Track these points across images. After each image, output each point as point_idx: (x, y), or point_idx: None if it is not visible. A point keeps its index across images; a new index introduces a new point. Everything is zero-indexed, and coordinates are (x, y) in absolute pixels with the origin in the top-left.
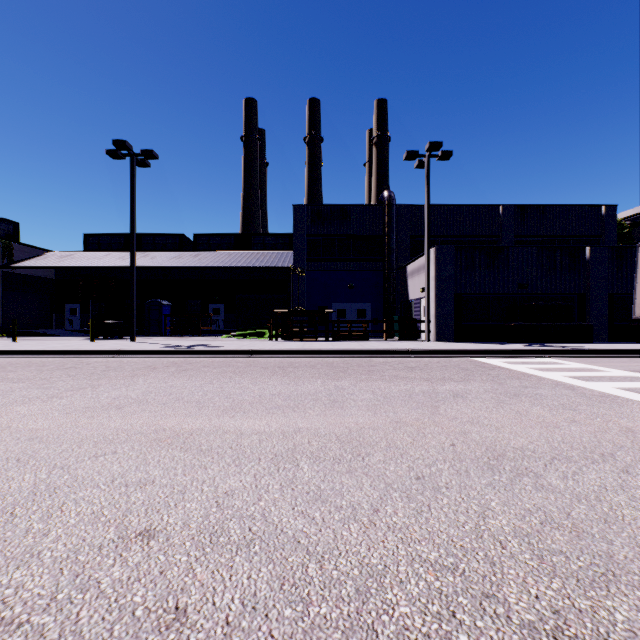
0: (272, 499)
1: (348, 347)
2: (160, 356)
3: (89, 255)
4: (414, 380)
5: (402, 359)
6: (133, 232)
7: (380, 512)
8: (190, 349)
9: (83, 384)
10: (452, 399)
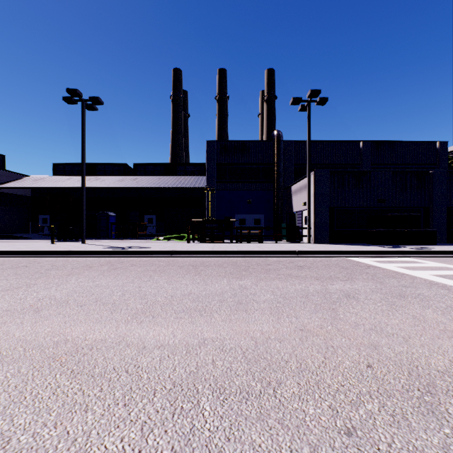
0: None
1: (248, 248)
2: (99, 256)
3: (56, 179)
4: (306, 279)
5: (291, 258)
6: (83, 160)
7: None
8: (124, 250)
9: (21, 283)
10: (346, 300)
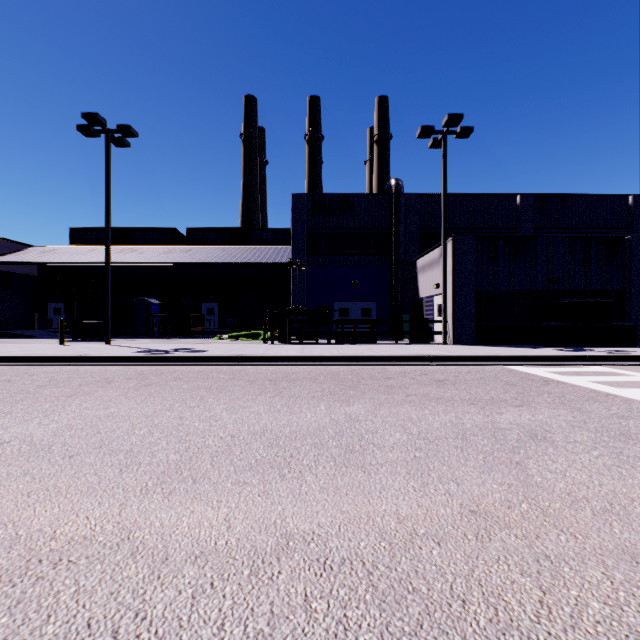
0: None
1: (355, 352)
2: (128, 364)
3: (73, 250)
4: (454, 403)
5: (423, 368)
6: (108, 219)
7: None
8: (165, 355)
9: None
10: (534, 445)
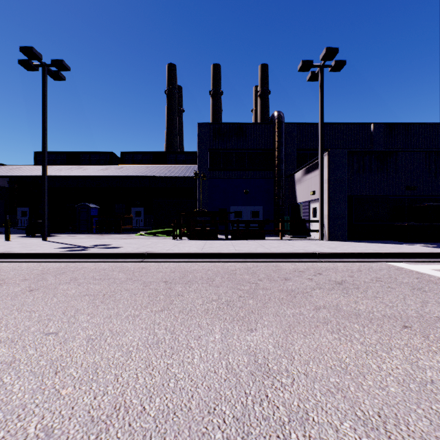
0: None
1: (249, 248)
2: (42, 260)
3: (34, 168)
4: (382, 326)
5: (313, 265)
6: (44, 138)
7: None
8: (78, 252)
9: None
10: None
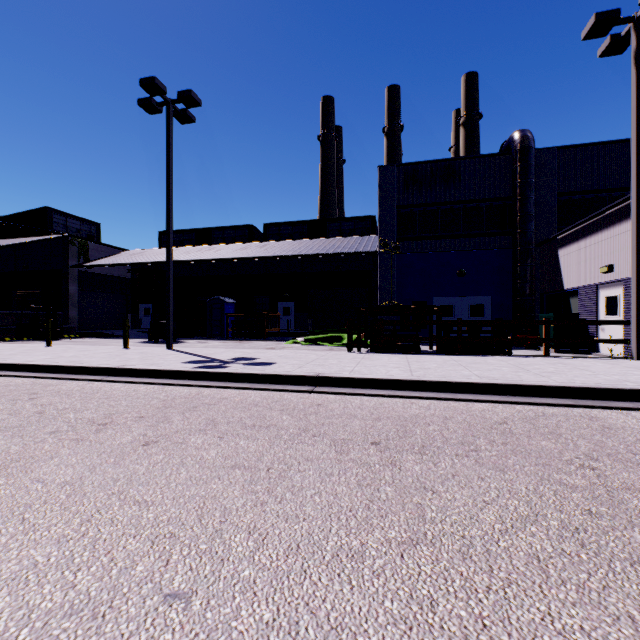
0: None
1: (503, 374)
2: (165, 382)
3: (158, 251)
4: None
5: None
6: (169, 204)
7: None
8: (214, 370)
9: None
10: None
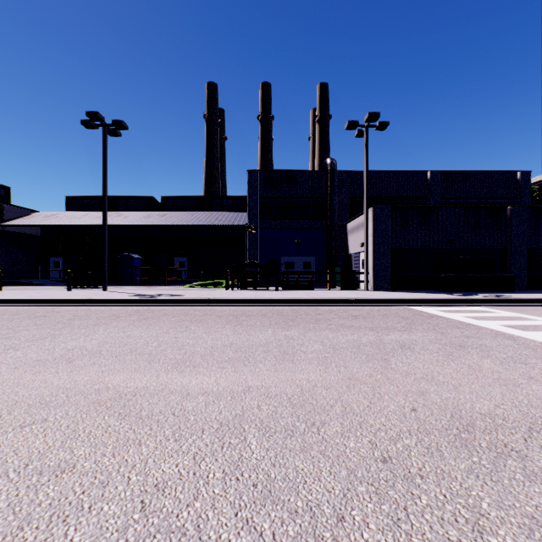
0: (211, 497)
1: (296, 296)
2: (126, 305)
3: (70, 215)
4: (360, 329)
5: (345, 307)
6: (105, 193)
7: (346, 521)
8: (153, 298)
9: (45, 334)
10: (400, 351)
